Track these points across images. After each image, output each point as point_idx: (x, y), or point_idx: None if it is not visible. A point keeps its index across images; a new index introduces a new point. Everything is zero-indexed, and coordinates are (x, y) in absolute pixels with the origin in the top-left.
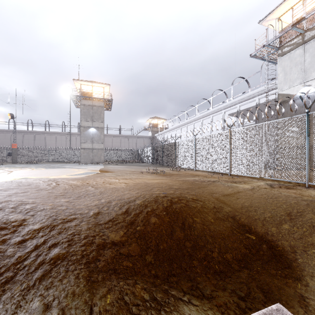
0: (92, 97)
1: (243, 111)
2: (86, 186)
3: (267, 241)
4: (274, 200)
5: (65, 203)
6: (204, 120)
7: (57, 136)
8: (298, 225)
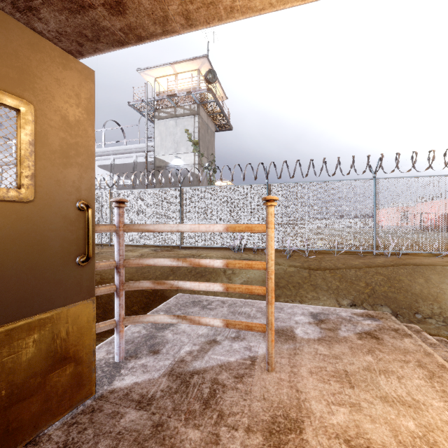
0: None
1: (119, 166)
2: None
3: (161, 290)
4: None
5: None
6: None
7: None
8: (178, 274)
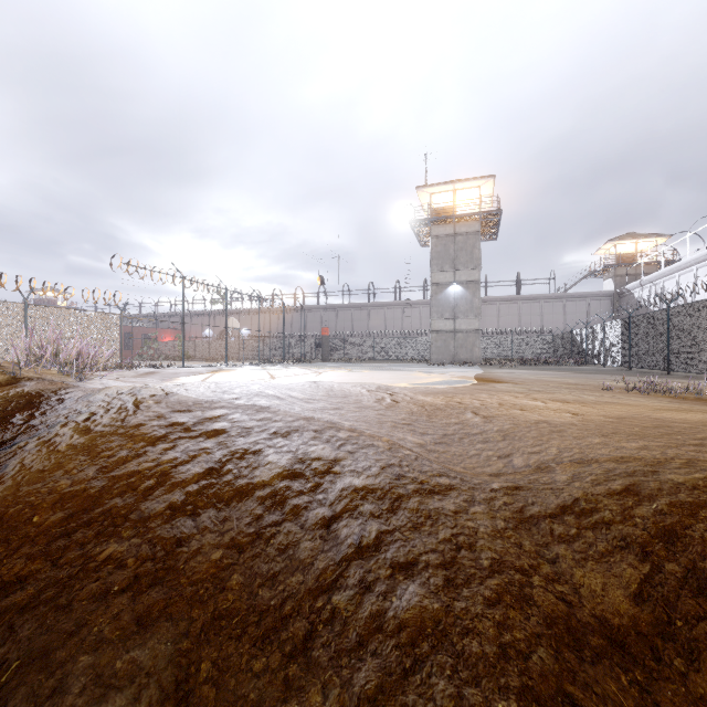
0: (455, 215)
1: None
2: (458, 411)
3: None
4: None
5: (417, 445)
6: None
7: (387, 311)
8: None
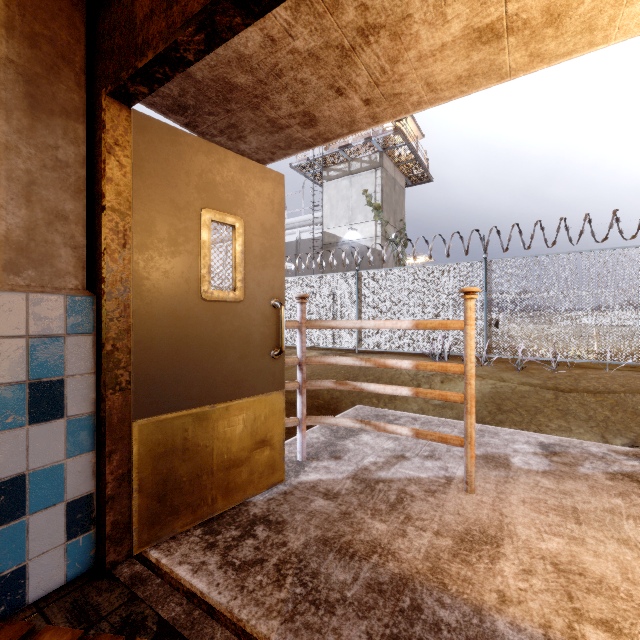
0: None
1: None
2: None
3: (334, 403)
4: (334, 367)
5: None
6: (212, 251)
7: None
8: None
